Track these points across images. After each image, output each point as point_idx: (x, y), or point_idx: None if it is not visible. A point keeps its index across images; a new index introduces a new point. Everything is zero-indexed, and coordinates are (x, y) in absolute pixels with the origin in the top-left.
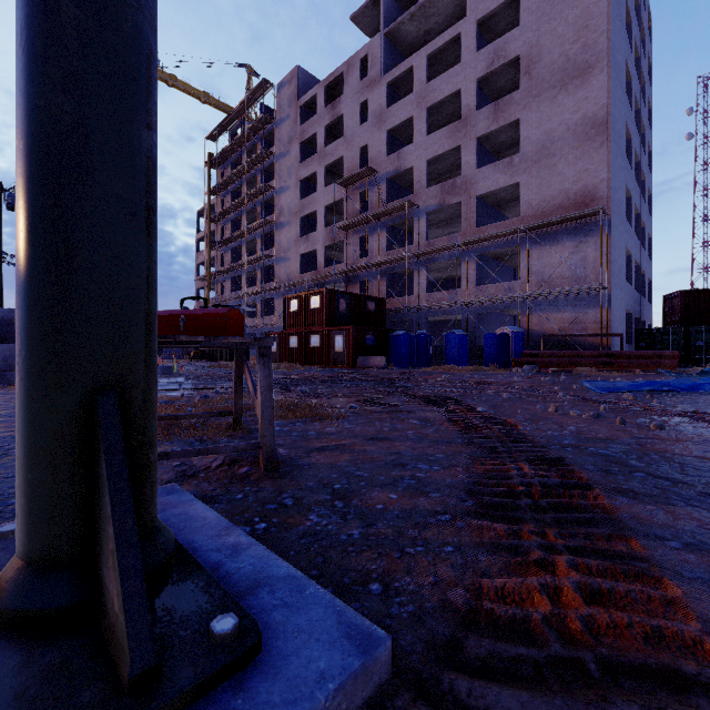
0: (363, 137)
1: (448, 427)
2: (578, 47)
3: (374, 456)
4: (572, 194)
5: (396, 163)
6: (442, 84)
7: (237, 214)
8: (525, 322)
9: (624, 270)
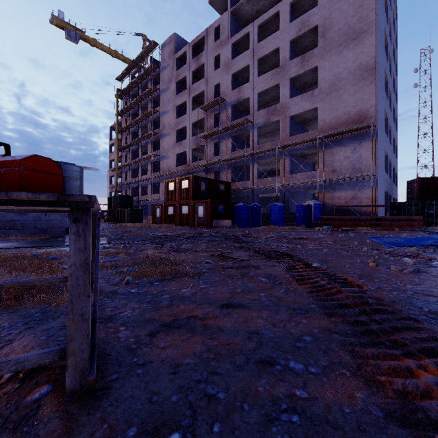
0: (216, 78)
1: (297, 288)
2: (356, 19)
3: (230, 341)
4: (352, 114)
5: (238, 95)
6: (267, 44)
7: (136, 128)
8: (321, 197)
9: (384, 164)
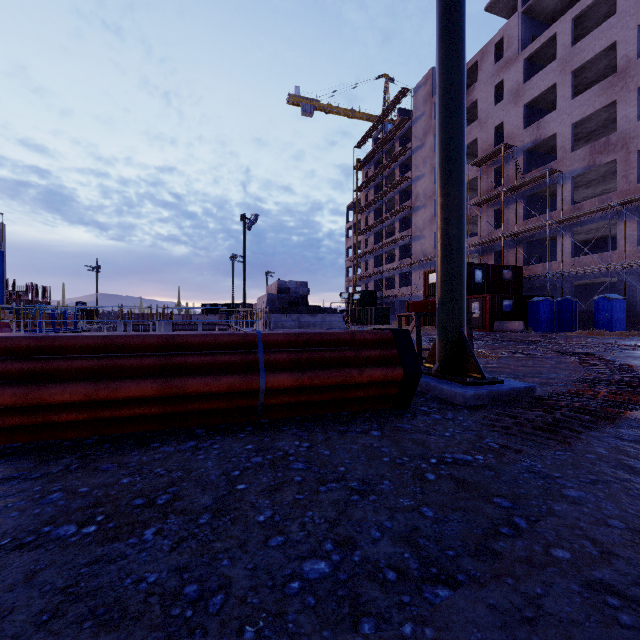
0: (498, 116)
1: (576, 365)
2: None
3: (524, 371)
4: None
5: (535, 134)
6: (591, 43)
7: (379, 204)
8: None
9: None
